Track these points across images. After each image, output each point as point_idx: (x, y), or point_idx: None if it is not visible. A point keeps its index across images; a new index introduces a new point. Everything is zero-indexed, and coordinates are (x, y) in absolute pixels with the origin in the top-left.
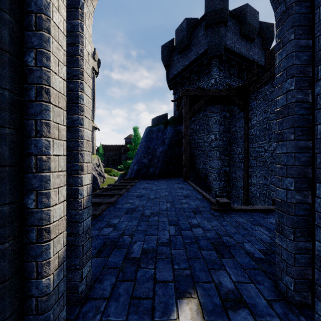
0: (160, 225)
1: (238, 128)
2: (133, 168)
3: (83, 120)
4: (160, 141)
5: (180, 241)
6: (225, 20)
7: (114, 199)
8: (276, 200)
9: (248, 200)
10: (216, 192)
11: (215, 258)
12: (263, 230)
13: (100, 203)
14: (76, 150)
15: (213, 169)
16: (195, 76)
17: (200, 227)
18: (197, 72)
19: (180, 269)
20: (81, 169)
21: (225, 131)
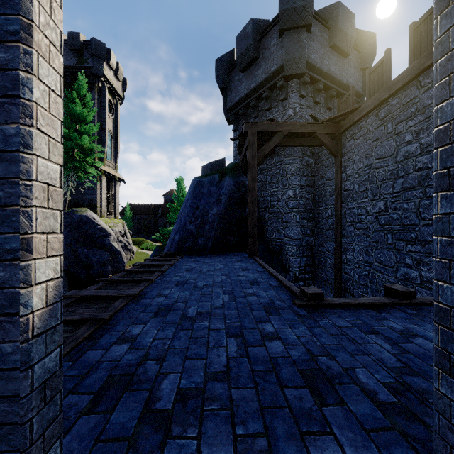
0: (211, 337)
1: (327, 181)
2: (173, 238)
3: (32, 137)
4: (213, 199)
5: (246, 368)
6: (309, 24)
7: (139, 290)
8: (437, 306)
9: (342, 284)
10: (296, 273)
11: (311, 405)
12: (381, 342)
13: (114, 297)
14: (13, 205)
15: (292, 239)
16: (265, 104)
17: (279, 339)
18: (268, 98)
19: (248, 436)
20: (26, 249)
21: (309, 185)
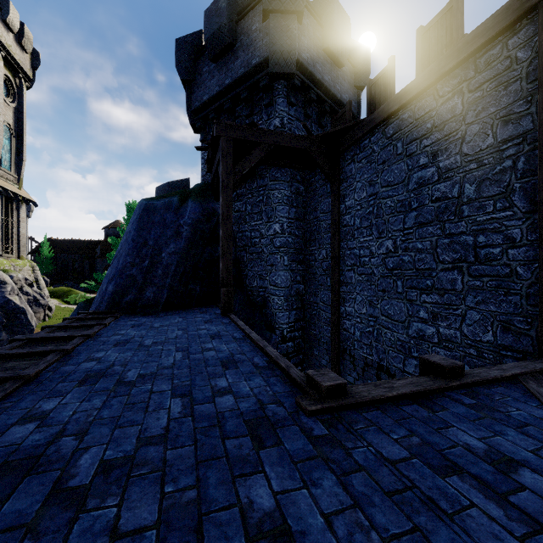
0: None
1: (321, 214)
2: (105, 289)
3: None
4: (170, 231)
5: None
6: (300, 10)
7: None
8: None
9: (340, 344)
10: (284, 331)
11: None
12: (479, 499)
13: None
14: None
15: (279, 288)
16: (245, 109)
17: (290, 538)
18: (248, 102)
19: None
20: None
21: (299, 218)
